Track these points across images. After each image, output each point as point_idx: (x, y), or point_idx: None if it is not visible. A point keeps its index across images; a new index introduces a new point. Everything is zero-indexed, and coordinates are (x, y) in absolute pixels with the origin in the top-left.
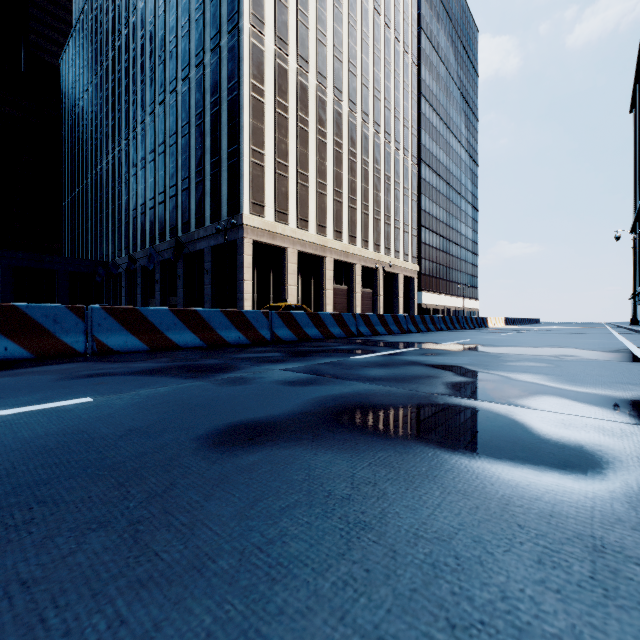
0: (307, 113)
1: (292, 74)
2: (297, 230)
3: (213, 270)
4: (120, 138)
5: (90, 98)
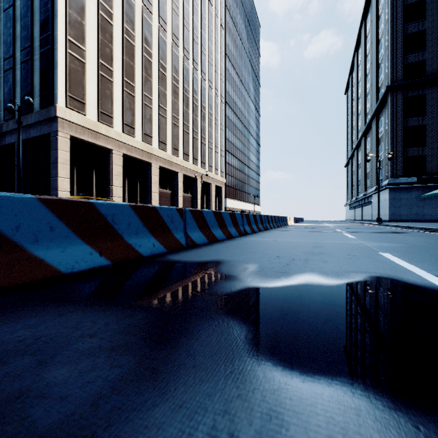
0: (133, 28)
1: None
2: (123, 134)
3: (25, 166)
4: None
5: None
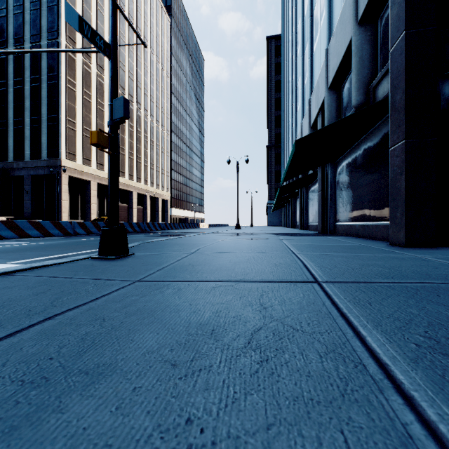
0: (103, 100)
1: (94, 75)
2: (97, 170)
3: (33, 191)
4: None
5: None
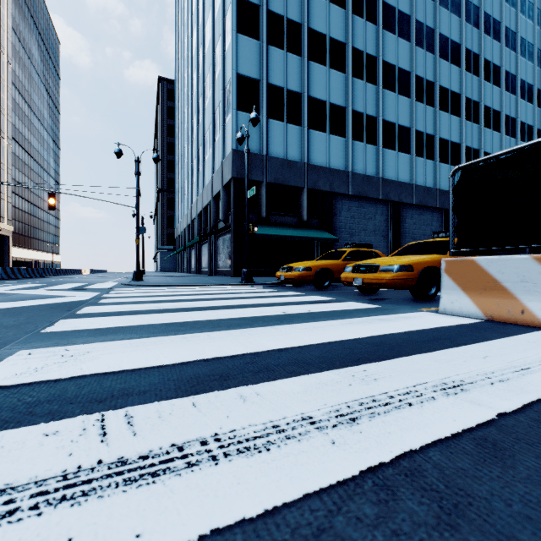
0: None
1: None
2: None
3: None
4: None
5: None
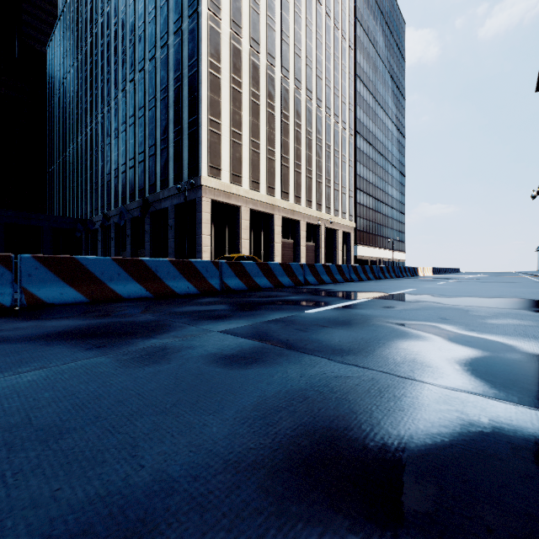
0: (258, 88)
1: (245, 54)
2: (249, 191)
3: (176, 226)
4: (97, 112)
5: (72, 79)
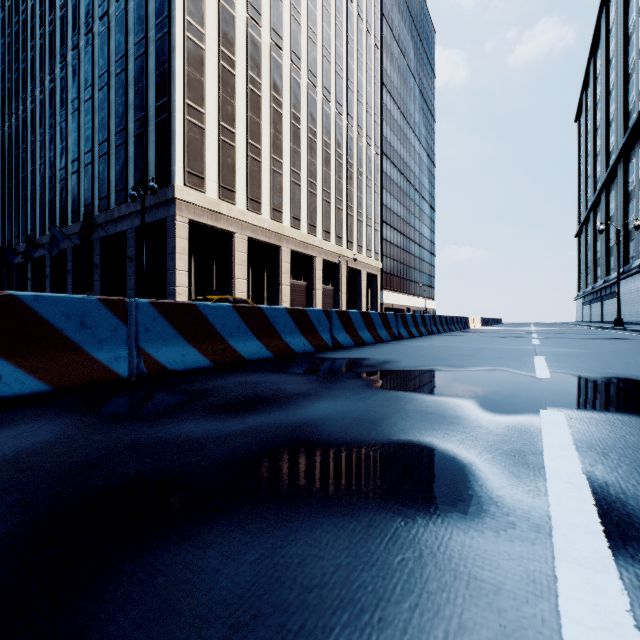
0: (259, 74)
1: (241, 23)
2: (247, 212)
3: (138, 257)
4: (25, 94)
5: None
